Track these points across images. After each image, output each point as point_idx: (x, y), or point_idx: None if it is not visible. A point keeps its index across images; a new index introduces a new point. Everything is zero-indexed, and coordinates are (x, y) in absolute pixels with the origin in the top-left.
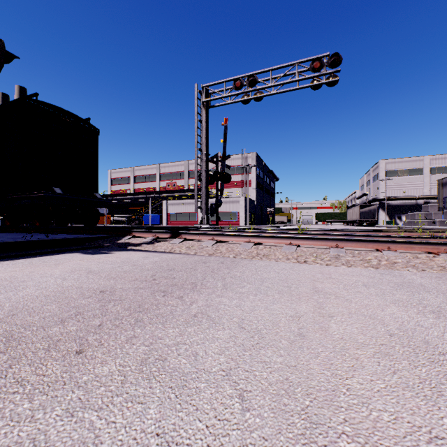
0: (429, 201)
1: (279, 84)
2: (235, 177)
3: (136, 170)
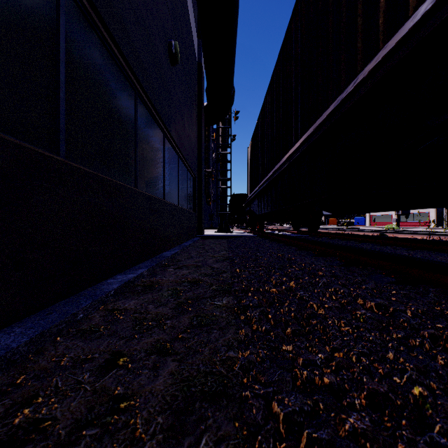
0: None
1: None
2: None
3: None
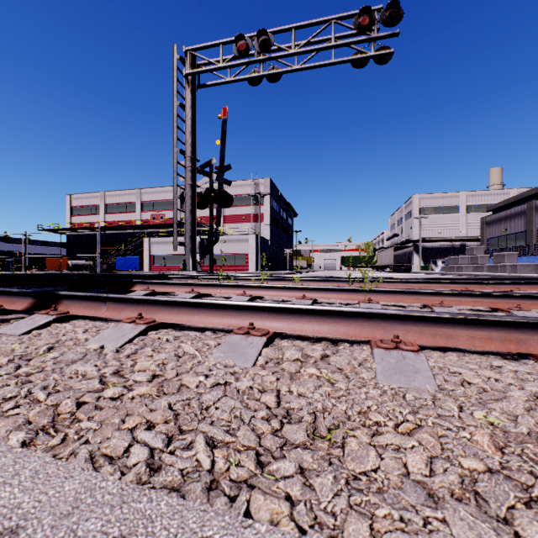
0: (466, 243)
1: (305, 50)
2: (243, 208)
3: (108, 196)
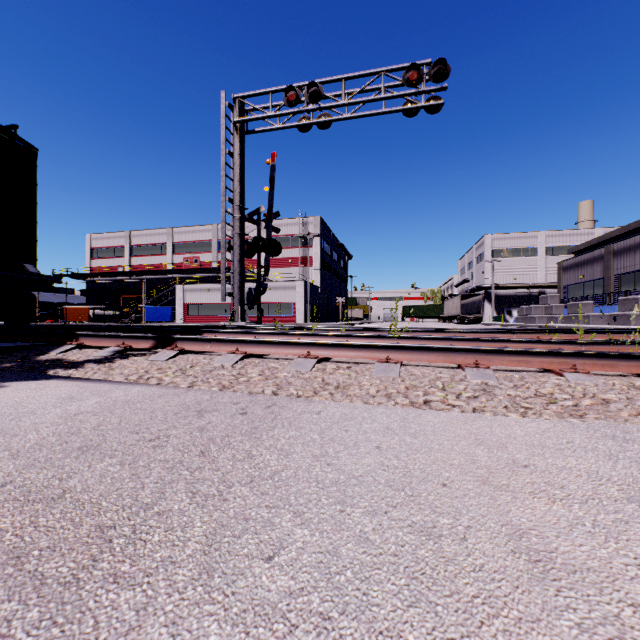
0: (545, 291)
1: (356, 101)
2: (289, 251)
3: (134, 236)
